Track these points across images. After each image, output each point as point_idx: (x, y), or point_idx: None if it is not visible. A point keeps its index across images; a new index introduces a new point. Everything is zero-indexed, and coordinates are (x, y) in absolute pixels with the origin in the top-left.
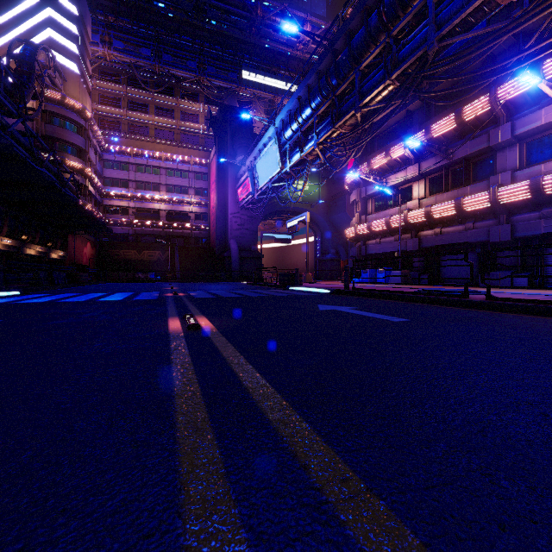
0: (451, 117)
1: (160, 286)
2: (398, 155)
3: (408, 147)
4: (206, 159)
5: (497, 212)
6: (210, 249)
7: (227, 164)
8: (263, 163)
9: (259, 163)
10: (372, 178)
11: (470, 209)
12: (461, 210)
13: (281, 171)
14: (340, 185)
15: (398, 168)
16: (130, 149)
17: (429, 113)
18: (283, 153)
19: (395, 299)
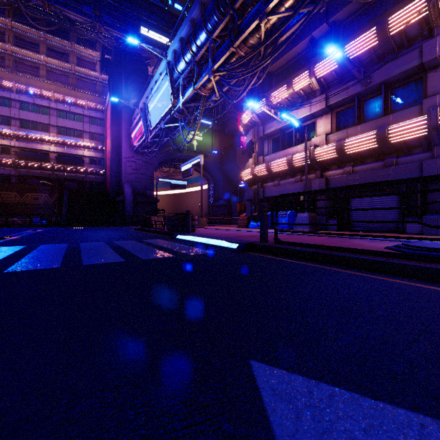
0: (371, 32)
1: (1, 234)
2: (302, 87)
3: (314, 76)
4: (102, 105)
5: (433, 142)
6: (104, 193)
7: (121, 107)
8: (155, 101)
9: (151, 101)
10: (272, 112)
11: (396, 140)
12: (385, 142)
13: (173, 107)
14: (230, 139)
15: (299, 103)
16: (12, 84)
17: (337, 39)
18: (176, 91)
19: (398, 274)
